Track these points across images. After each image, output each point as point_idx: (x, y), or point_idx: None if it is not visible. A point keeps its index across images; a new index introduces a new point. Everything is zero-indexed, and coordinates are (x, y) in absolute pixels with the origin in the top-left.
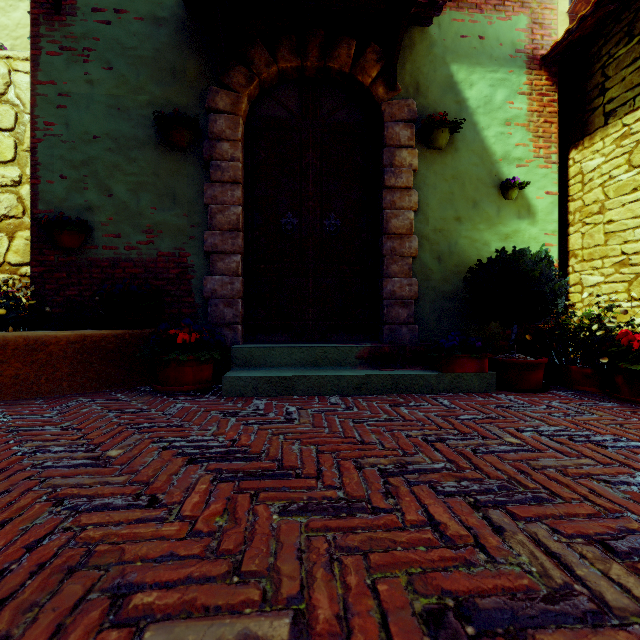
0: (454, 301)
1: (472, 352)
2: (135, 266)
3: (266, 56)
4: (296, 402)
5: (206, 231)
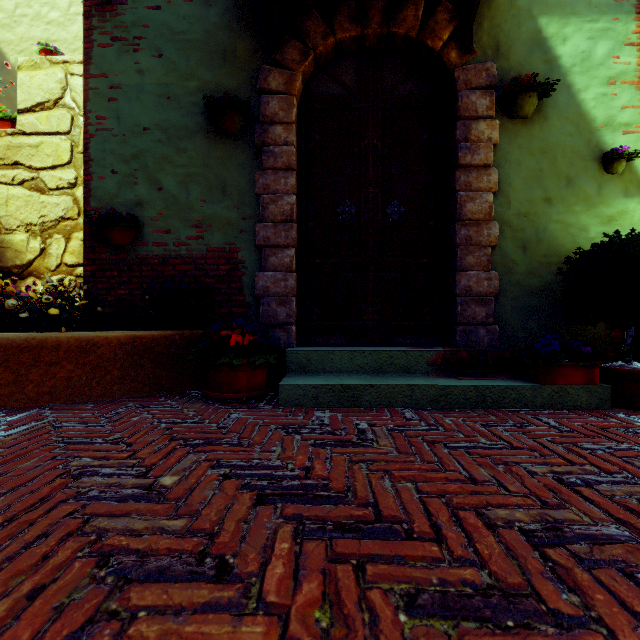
0: (543, 298)
1: (577, 359)
2: (185, 263)
3: (322, 27)
4: (365, 416)
5: (258, 223)
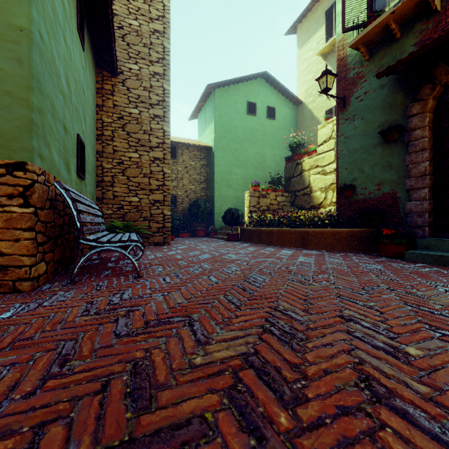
0: None
1: None
2: (372, 201)
3: (445, 69)
4: (441, 268)
5: (406, 179)
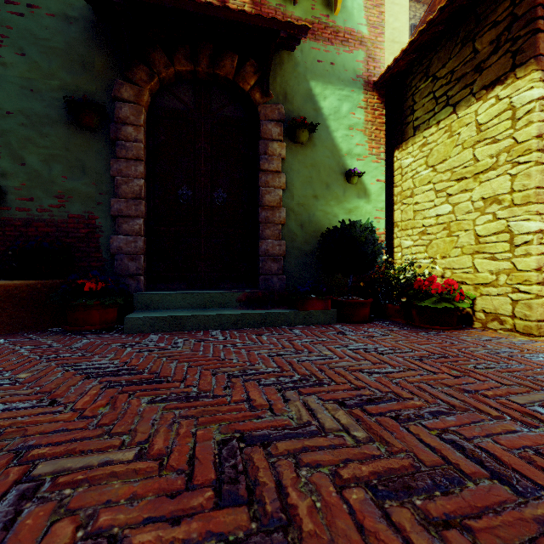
0: (312, 258)
1: (320, 295)
2: (47, 226)
3: (165, 59)
4: (184, 335)
5: (112, 198)
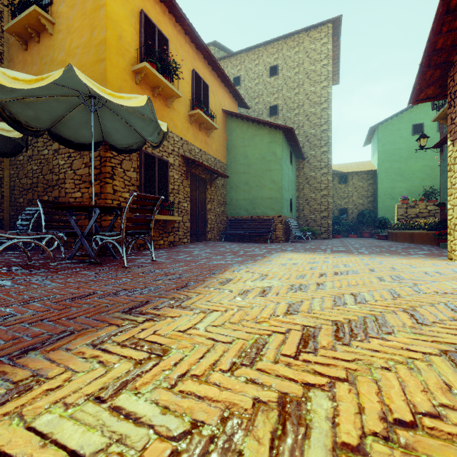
0: None
1: None
2: None
3: None
4: (439, 249)
5: None
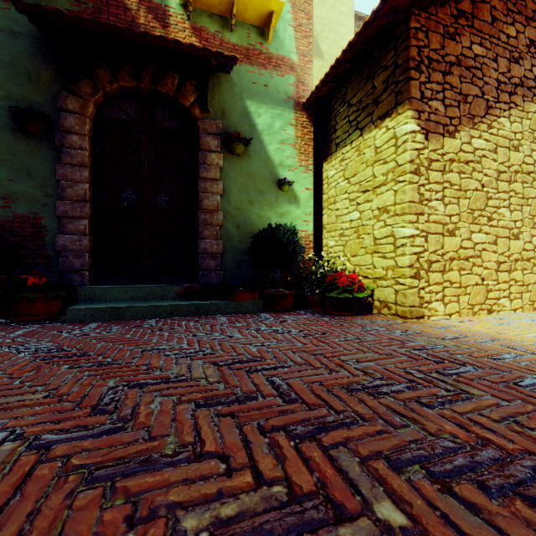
0: (248, 255)
1: (249, 288)
2: None
3: (109, 75)
4: (122, 323)
5: (58, 201)
